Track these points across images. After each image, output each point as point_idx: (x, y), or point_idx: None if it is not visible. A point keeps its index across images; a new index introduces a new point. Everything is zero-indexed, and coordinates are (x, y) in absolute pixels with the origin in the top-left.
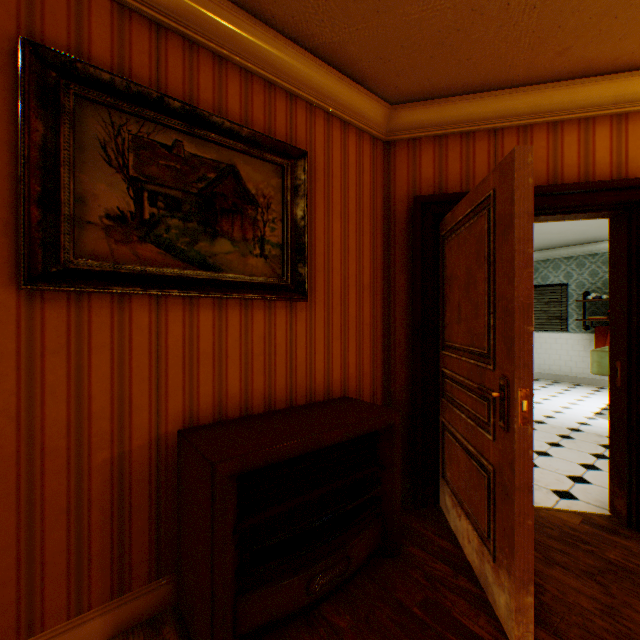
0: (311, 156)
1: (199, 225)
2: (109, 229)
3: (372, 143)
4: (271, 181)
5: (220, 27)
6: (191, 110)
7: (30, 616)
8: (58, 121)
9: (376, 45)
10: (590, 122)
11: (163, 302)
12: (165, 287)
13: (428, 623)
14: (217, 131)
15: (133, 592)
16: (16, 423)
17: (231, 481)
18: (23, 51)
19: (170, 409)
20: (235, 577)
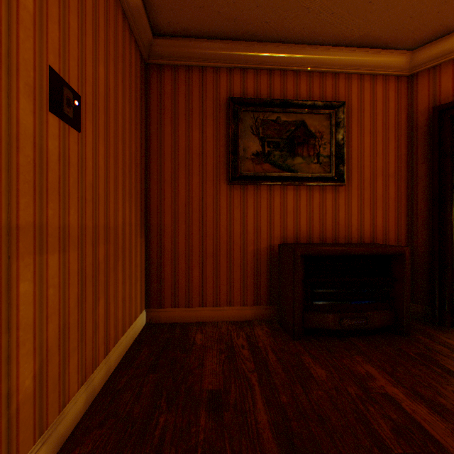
0: (348, 103)
1: (286, 152)
2: (253, 160)
3: (396, 80)
4: (323, 124)
5: (296, 58)
6: (283, 102)
7: (229, 299)
8: (237, 123)
9: (390, 25)
10: None
11: (272, 188)
12: (273, 181)
13: (417, 359)
14: (295, 107)
15: (261, 306)
16: (226, 231)
17: (301, 258)
18: (229, 102)
19: (274, 234)
20: (302, 302)
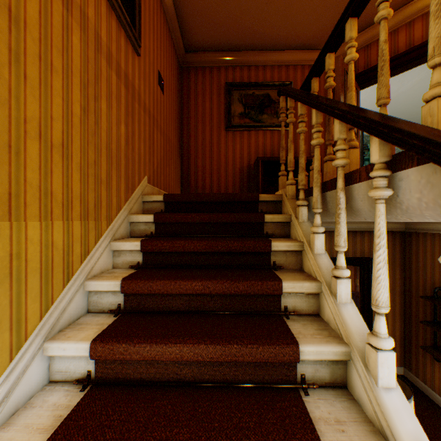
0: (295, 83)
1: (258, 112)
2: (239, 117)
3: None
4: None
5: (263, 59)
6: (256, 84)
7: None
8: (230, 97)
9: (312, 38)
10: (428, 14)
11: (250, 133)
12: (250, 128)
13: None
14: (263, 86)
15: None
16: (224, 157)
17: (261, 163)
18: (225, 86)
19: (251, 159)
20: (262, 187)
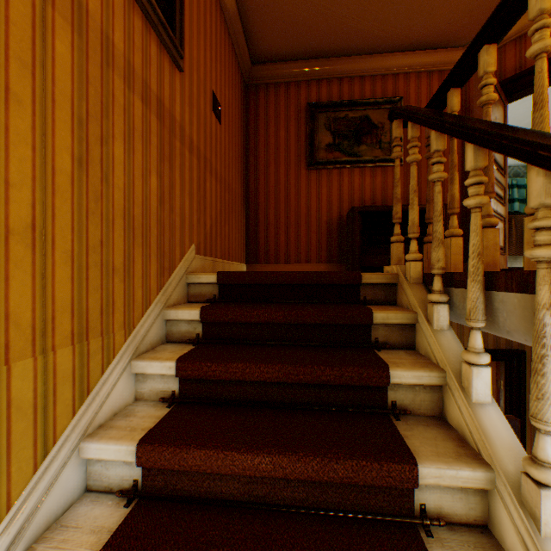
0: (406, 98)
1: (353, 142)
2: (326, 150)
3: None
4: (384, 117)
5: (361, 67)
6: (350, 102)
7: (308, 258)
8: (314, 122)
9: (433, 32)
10: None
11: (341, 171)
12: (341, 165)
13: None
14: (360, 106)
15: (332, 264)
16: (305, 206)
17: (358, 215)
18: (307, 107)
19: (343, 208)
20: (360, 249)
